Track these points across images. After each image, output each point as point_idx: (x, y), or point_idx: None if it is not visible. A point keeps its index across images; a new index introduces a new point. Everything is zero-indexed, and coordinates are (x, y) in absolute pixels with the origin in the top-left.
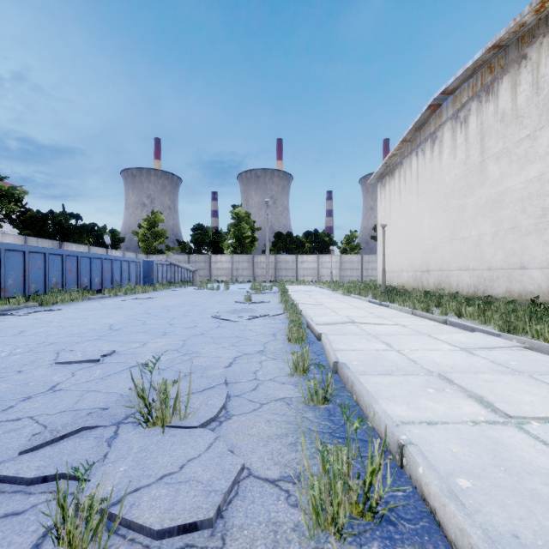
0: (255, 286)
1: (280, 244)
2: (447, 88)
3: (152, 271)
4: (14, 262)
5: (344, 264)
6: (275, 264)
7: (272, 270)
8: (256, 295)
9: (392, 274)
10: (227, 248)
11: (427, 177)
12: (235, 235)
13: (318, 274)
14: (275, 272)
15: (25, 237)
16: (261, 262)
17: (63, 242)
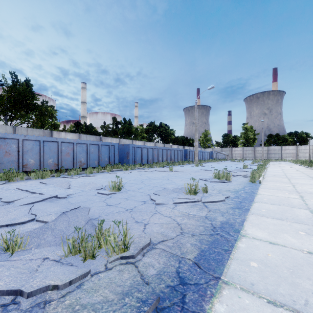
0: (255, 160)
1: (271, 140)
2: None
3: (212, 155)
4: (190, 153)
5: None
6: (267, 151)
7: (265, 154)
8: (255, 163)
9: None
10: (240, 144)
11: None
12: (244, 138)
13: (296, 156)
14: (267, 155)
15: (177, 145)
16: (259, 150)
17: (184, 146)
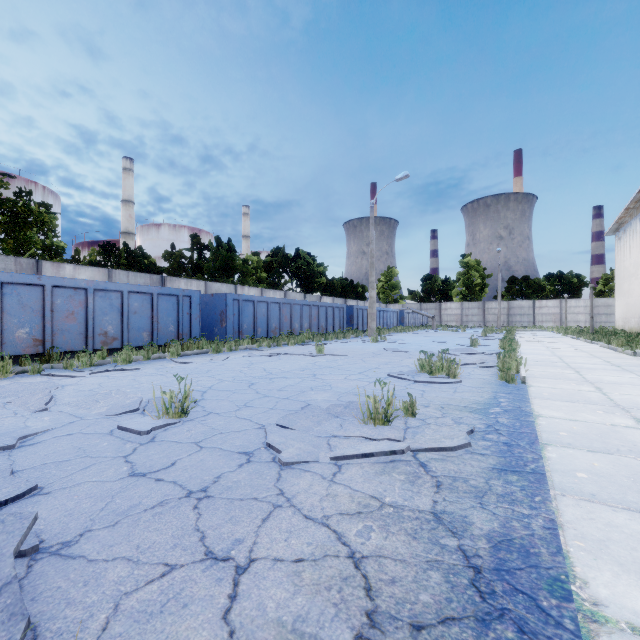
0: (487, 329)
1: (514, 289)
2: None
3: (403, 318)
4: (360, 314)
5: (596, 309)
6: (508, 310)
7: (504, 316)
8: (488, 334)
9: (625, 320)
10: (456, 295)
11: None
12: (464, 283)
13: (561, 319)
14: (508, 318)
15: (333, 298)
16: (492, 309)
17: (346, 299)
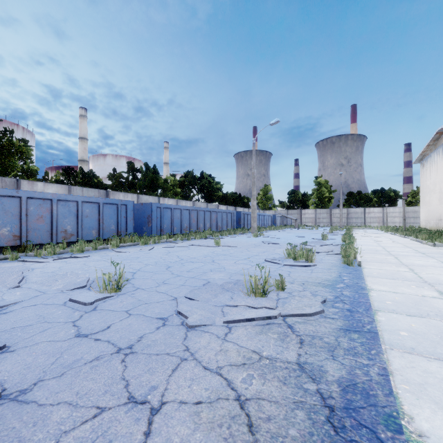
0: (333, 227)
1: (351, 200)
2: (442, 128)
3: (275, 220)
4: (245, 217)
5: (407, 214)
6: (347, 214)
7: (344, 219)
8: (334, 231)
9: (426, 222)
10: (311, 204)
11: (440, 168)
12: (317, 196)
13: (383, 221)
14: (347, 220)
15: (227, 206)
16: (336, 213)
17: (236, 207)
